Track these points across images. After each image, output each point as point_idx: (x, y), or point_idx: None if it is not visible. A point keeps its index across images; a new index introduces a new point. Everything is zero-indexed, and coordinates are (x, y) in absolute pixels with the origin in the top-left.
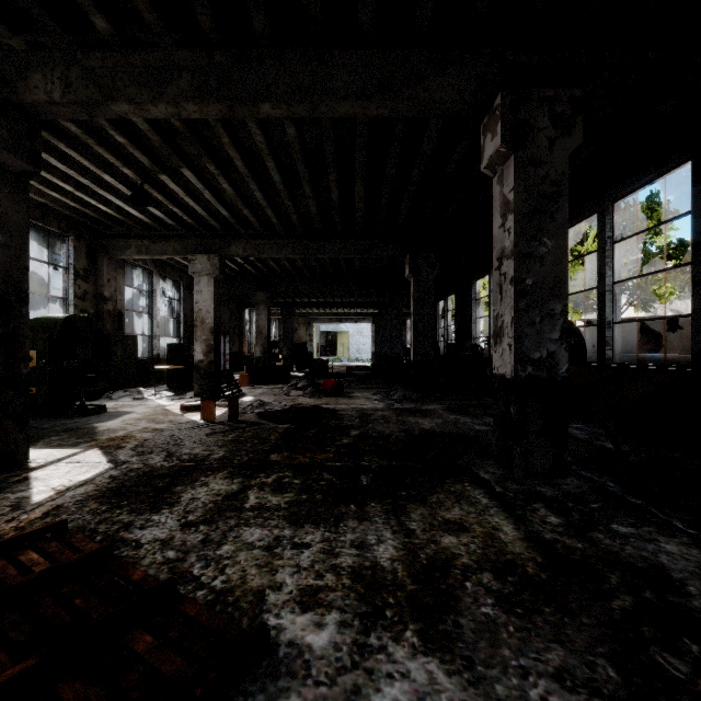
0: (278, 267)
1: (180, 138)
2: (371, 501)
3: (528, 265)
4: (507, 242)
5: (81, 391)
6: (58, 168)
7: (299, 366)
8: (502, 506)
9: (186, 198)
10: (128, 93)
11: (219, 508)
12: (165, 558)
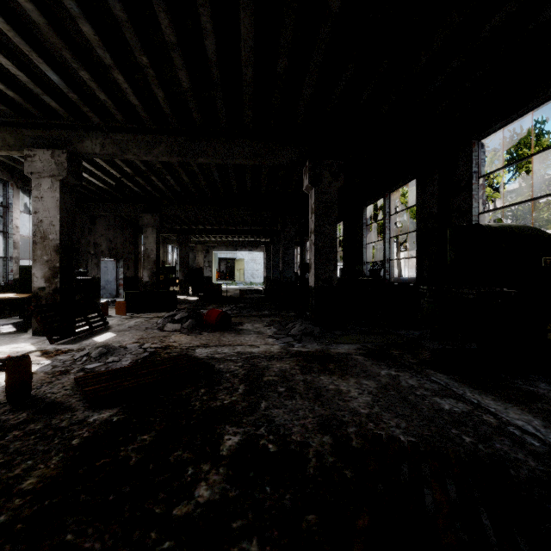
0: (163, 185)
1: None
2: None
3: None
4: None
5: None
6: None
7: (195, 290)
8: None
9: None
10: None
11: None
12: None
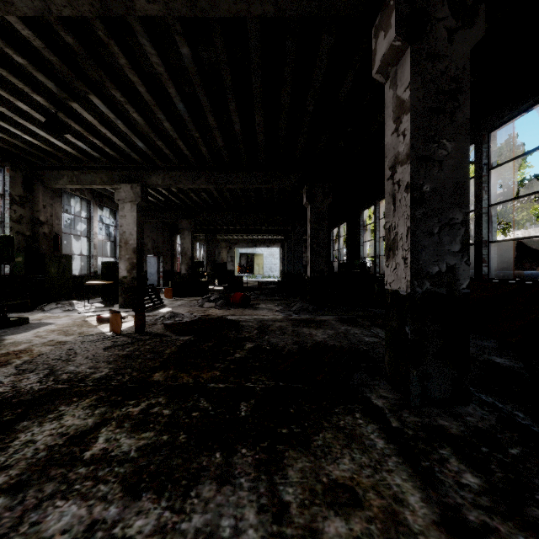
0: (198, 199)
1: (81, 61)
2: (243, 444)
3: (425, 169)
4: (402, 146)
5: (3, 304)
6: None
7: (220, 281)
8: (402, 453)
9: (102, 129)
10: None
11: (48, 460)
12: None
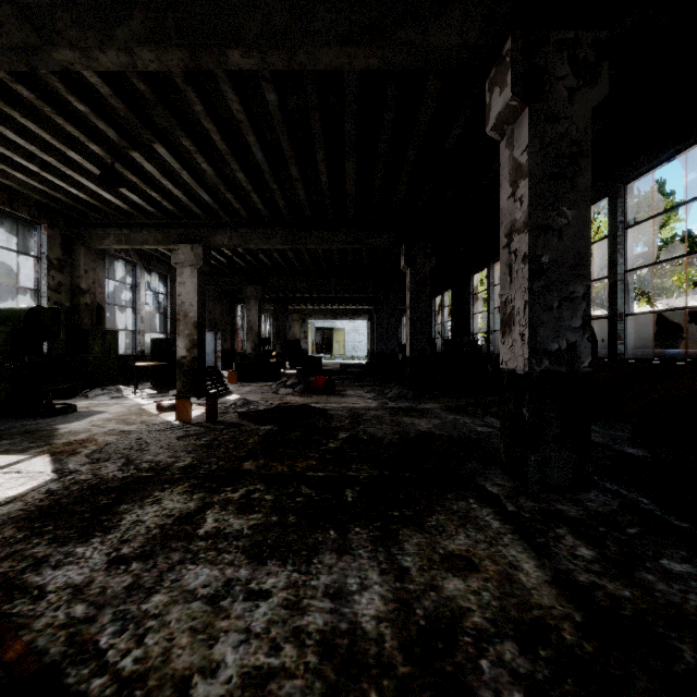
0: (269, 260)
1: (149, 107)
2: (356, 524)
3: (544, 239)
4: (519, 213)
5: (48, 389)
6: (19, 144)
7: (292, 363)
8: (517, 532)
9: (163, 180)
10: (71, 36)
11: (165, 536)
12: (69, 616)
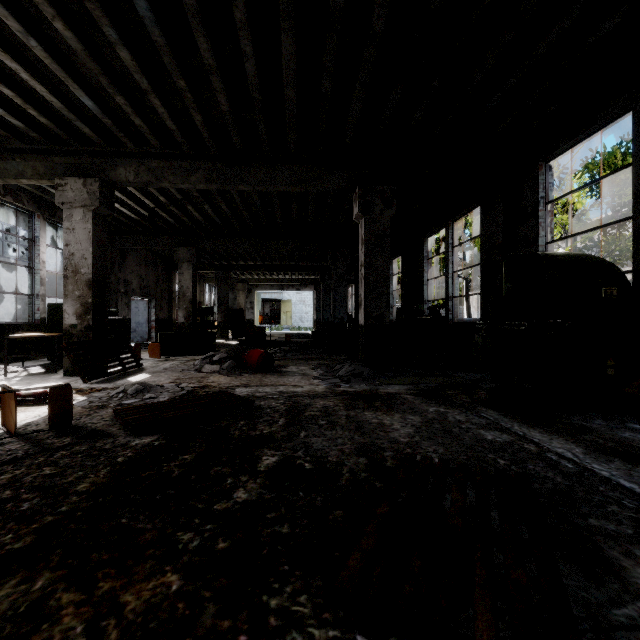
0: (200, 215)
1: None
2: None
3: None
4: None
5: None
6: None
7: (235, 333)
8: None
9: (8, 60)
10: None
11: None
12: None
